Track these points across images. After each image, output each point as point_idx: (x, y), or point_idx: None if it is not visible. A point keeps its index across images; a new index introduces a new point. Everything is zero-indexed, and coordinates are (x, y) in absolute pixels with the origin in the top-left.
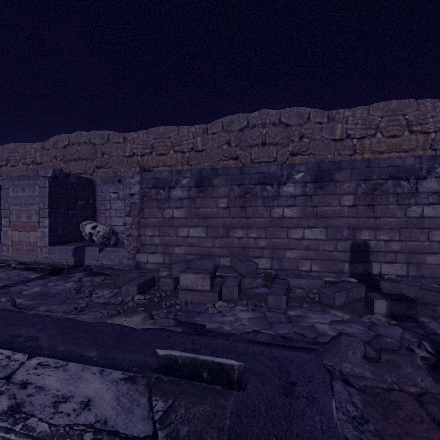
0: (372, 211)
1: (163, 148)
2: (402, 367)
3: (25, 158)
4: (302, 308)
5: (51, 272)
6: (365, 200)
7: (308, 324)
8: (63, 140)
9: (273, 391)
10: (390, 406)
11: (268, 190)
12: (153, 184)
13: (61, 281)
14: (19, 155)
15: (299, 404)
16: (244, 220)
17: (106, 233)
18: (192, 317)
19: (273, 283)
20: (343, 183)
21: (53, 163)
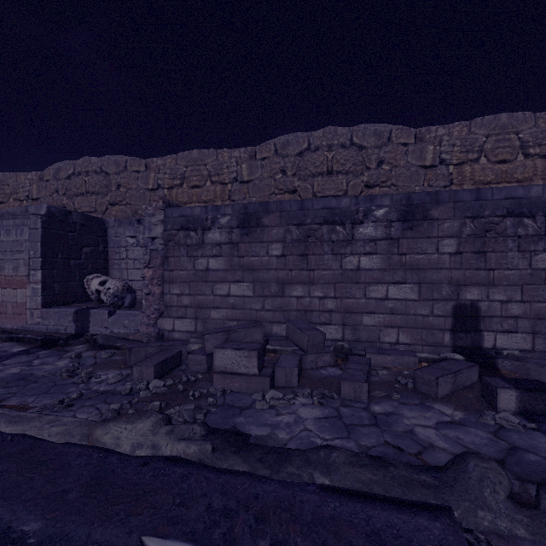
0: (483, 260)
1: (197, 178)
2: None
3: (18, 192)
4: (392, 400)
5: (42, 344)
6: (473, 245)
7: (404, 428)
8: (67, 168)
9: None
10: None
11: (338, 231)
12: (181, 224)
13: (52, 357)
14: (10, 187)
15: None
16: (305, 273)
17: (118, 290)
18: (232, 416)
19: (347, 362)
20: (442, 221)
21: (53, 199)
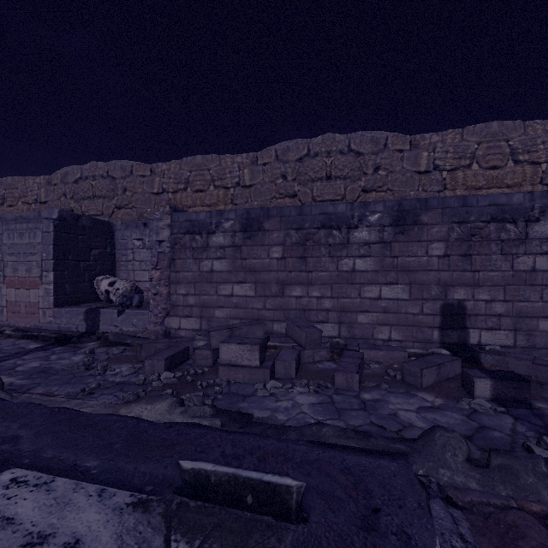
0: (469, 263)
1: (200, 182)
2: (521, 476)
3: (26, 196)
4: (380, 389)
5: (56, 341)
6: (460, 248)
7: (388, 411)
8: (74, 173)
9: (349, 524)
10: (508, 534)
11: (335, 235)
12: (187, 228)
13: (68, 353)
14: (18, 191)
15: (387, 546)
16: (304, 274)
17: (127, 291)
18: (236, 402)
19: (341, 356)
20: (431, 226)
21: (61, 202)
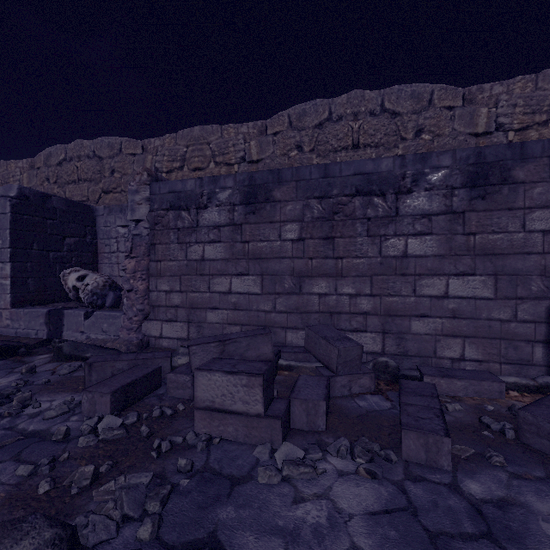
0: None
1: (199, 159)
2: None
3: (8, 182)
4: (492, 467)
5: (0, 352)
6: None
7: None
8: (58, 154)
9: None
10: None
11: (376, 204)
12: (171, 202)
13: None
14: None
15: None
16: (330, 262)
17: (98, 287)
18: (213, 502)
19: (401, 392)
20: (531, 185)
21: (44, 188)
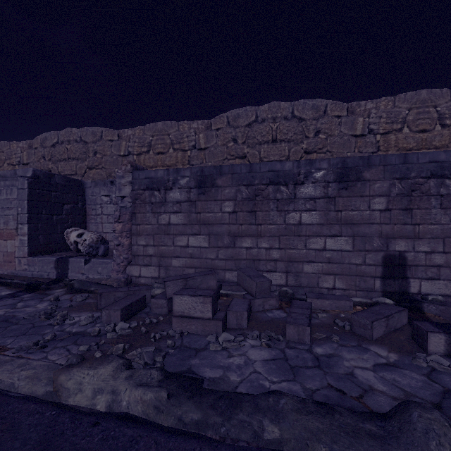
0: (409, 216)
1: (161, 146)
2: None
3: (11, 158)
4: (331, 342)
5: (27, 288)
6: (401, 203)
7: (344, 370)
8: (52, 138)
9: None
10: None
11: (282, 191)
12: (147, 185)
13: (34, 300)
14: (4, 154)
15: None
16: (253, 227)
17: (93, 242)
18: (188, 358)
19: (291, 306)
20: (373, 182)
21: (40, 164)
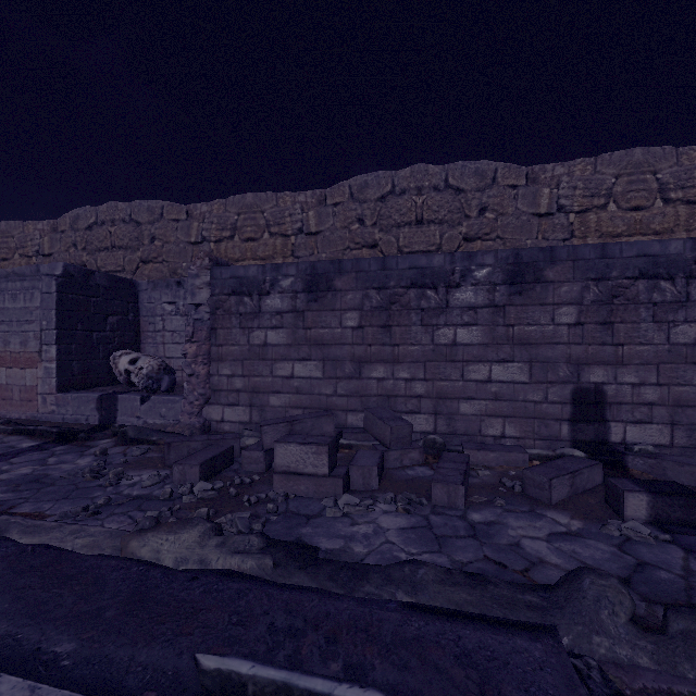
0: (609, 333)
1: (252, 228)
2: None
3: (25, 246)
4: (494, 507)
5: (58, 438)
6: (597, 314)
7: (508, 540)
8: (87, 216)
9: None
10: None
11: (429, 297)
12: (233, 288)
13: (72, 454)
14: (15, 240)
15: None
16: (388, 349)
17: (153, 371)
18: (296, 526)
19: (440, 460)
20: (559, 285)
21: (70, 255)
